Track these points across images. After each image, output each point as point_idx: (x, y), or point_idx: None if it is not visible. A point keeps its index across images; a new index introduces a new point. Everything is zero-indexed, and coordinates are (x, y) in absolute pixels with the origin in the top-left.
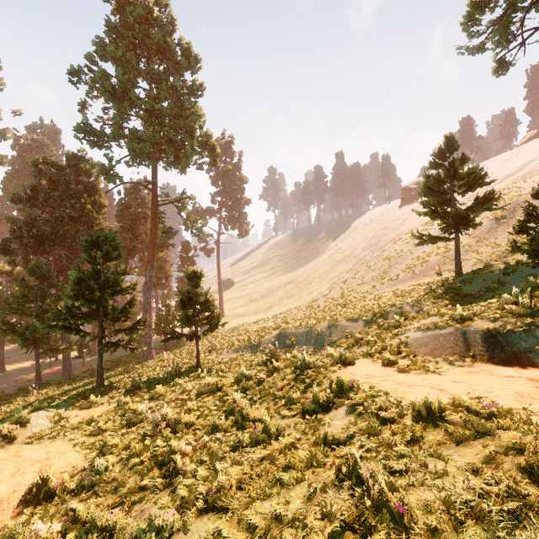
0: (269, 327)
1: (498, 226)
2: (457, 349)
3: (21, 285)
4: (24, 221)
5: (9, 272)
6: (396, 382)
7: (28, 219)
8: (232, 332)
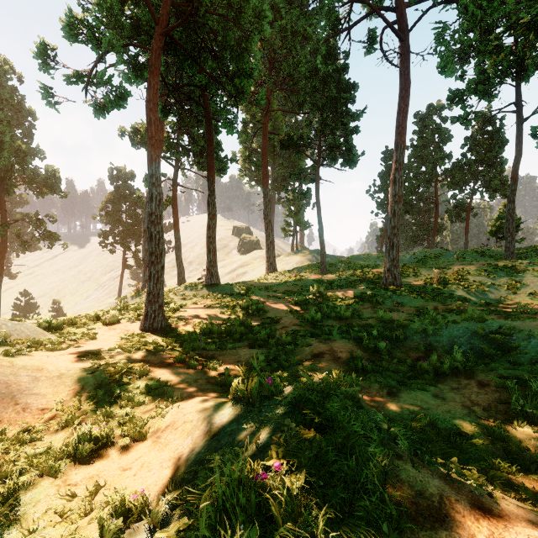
0: None
1: None
2: None
3: None
4: None
5: None
6: None
7: None
8: None
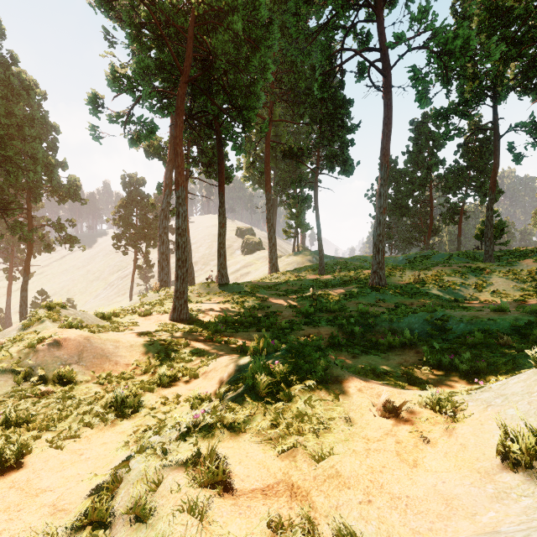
0: None
1: None
2: None
3: None
4: None
5: None
6: None
7: None
8: None
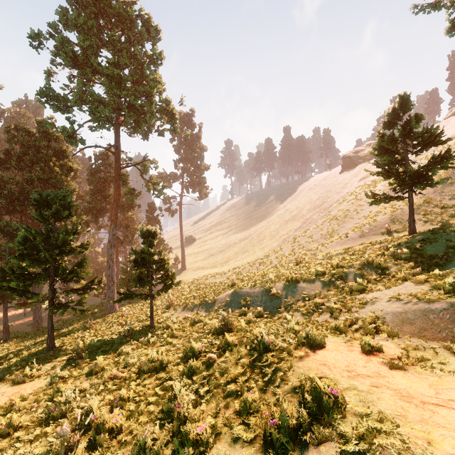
0: (225, 283)
1: (443, 187)
2: None
3: None
4: None
5: None
6: (397, 393)
7: (1, 181)
8: (191, 285)
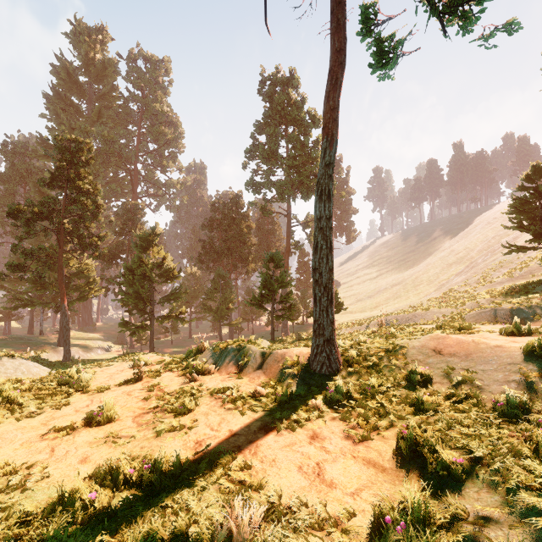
0: (377, 316)
1: None
2: (489, 319)
3: (212, 282)
4: (206, 241)
5: (194, 274)
6: None
7: (209, 240)
8: None
